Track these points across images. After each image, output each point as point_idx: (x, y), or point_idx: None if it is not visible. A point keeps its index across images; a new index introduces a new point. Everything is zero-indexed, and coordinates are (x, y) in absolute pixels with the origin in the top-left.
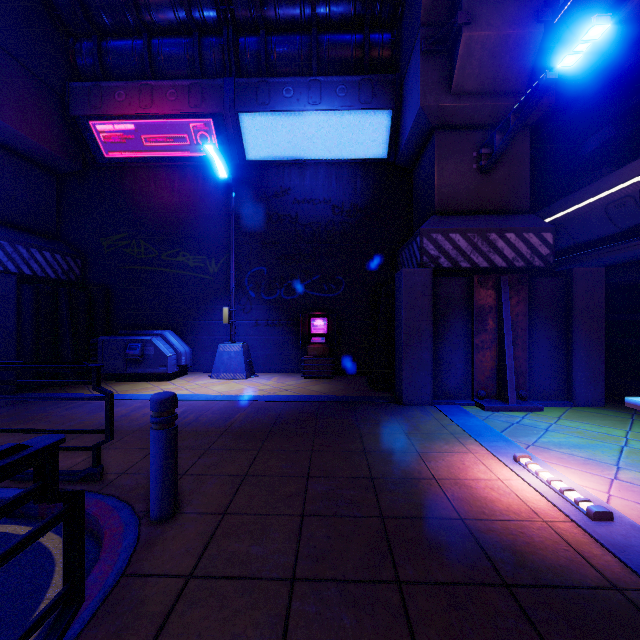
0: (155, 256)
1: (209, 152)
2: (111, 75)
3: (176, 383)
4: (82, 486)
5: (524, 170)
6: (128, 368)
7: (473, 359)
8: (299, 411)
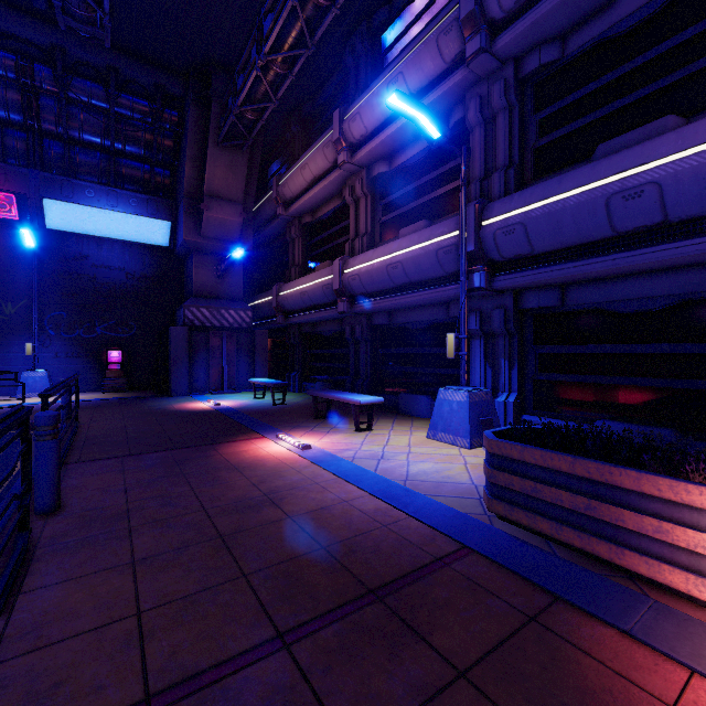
0: None
1: (22, 231)
2: None
3: None
4: None
5: (240, 279)
6: None
7: (210, 372)
8: (109, 402)
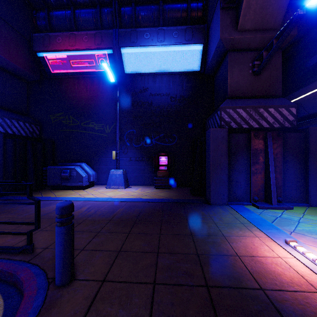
0: (77, 124)
1: (104, 67)
2: (54, 29)
3: (87, 191)
4: (20, 257)
5: (279, 73)
6: (62, 183)
7: (251, 179)
8: (152, 208)
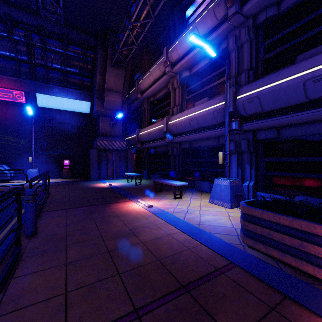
0: None
1: (27, 108)
2: None
3: None
4: (22, 191)
5: (121, 127)
6: None
7: (107, 169)
8: (63, 183)
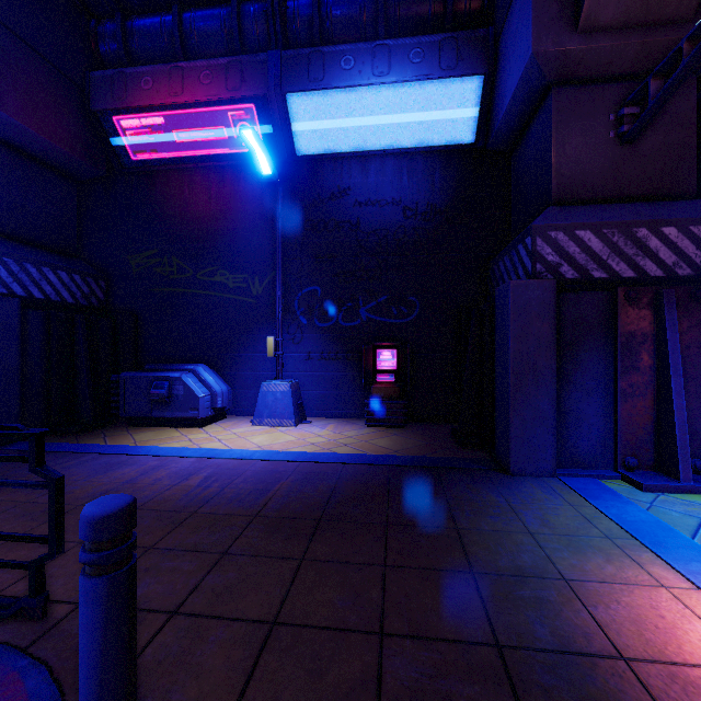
0: (189, 276)
1: (248, 140)
2: (138, 61)
3: (209, 431)
4: (8, 632)
5: (688, 136)
6: (153, 411)
7: (617, 411)
8: (362, 481)
